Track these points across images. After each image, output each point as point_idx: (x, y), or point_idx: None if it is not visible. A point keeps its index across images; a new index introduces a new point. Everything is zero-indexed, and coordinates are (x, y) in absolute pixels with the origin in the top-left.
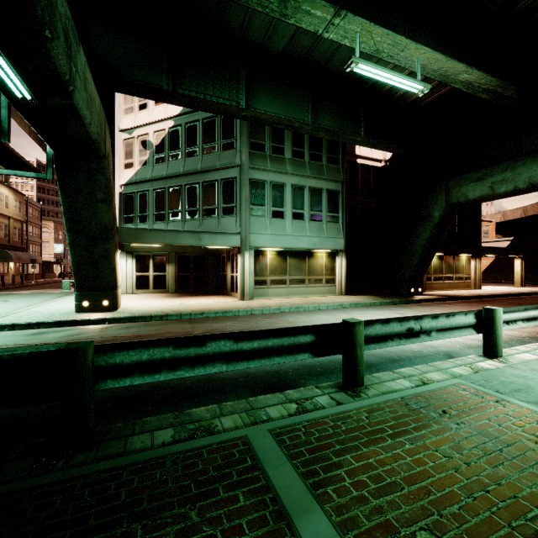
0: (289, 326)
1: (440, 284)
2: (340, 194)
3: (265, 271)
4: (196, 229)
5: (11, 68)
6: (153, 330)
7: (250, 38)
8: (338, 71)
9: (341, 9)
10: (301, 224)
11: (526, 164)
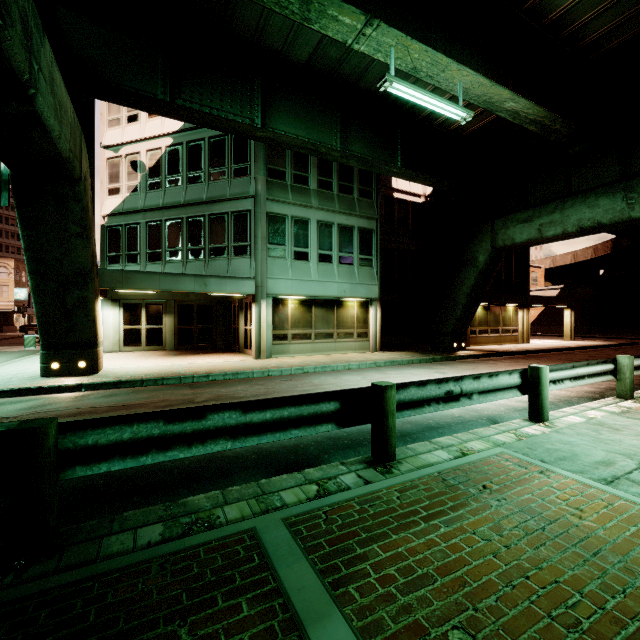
0: (313, 390)
1: (485, 338)
2: (374, 233)
3: (285, 324)
4: (200, 272)
5: None
6: (144, 398)
7: (266, 43)
8: (371, 89)
9: (374, 18)
10: (328, 268)
11: (575, 205)
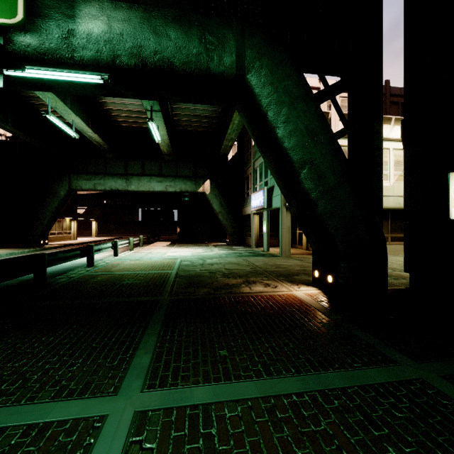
0: None
1: (54, 237)
2: None
3: None
4: None
5: None
6: None
7: None
8: None
9: None
10: None
11: (109, 179)
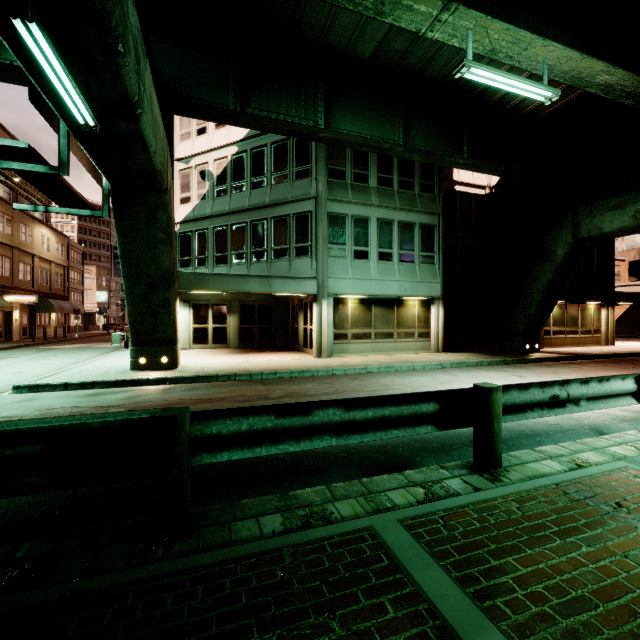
0: (383, 390)
1: (561, 339)
2: (436, 229)
3: (345, 323)
4: (263, 273)
5: (76, 90)
6: (223, 393)
7: (331, 44)
8: (437, 78)
9: (451, 2)
10: (389, 266)
11: None
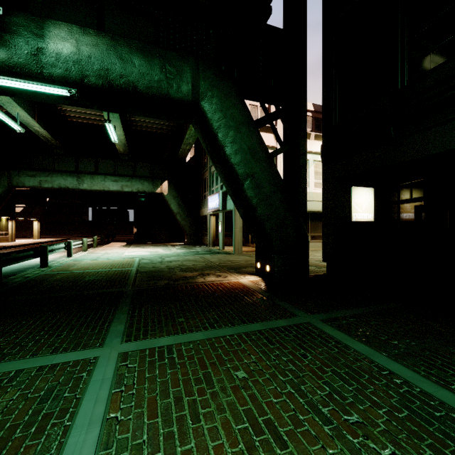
0: None
1: None
2: None
3: None
4: None
5: None
6: None
7: None
8: None
9: None
10: None
11: (58, 176)
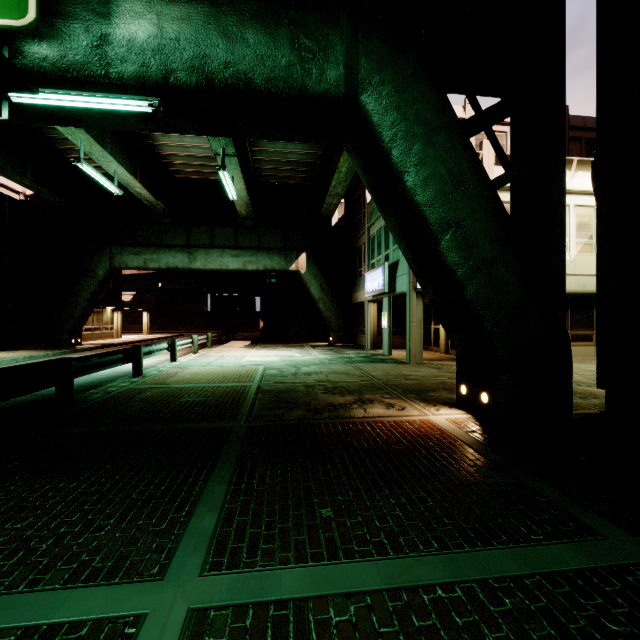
0: None
1: (90, 335)
2: None
3: None
4: None
5: None
6: None
7: None
8: None
9: None
10: None
11: (166, 253)
